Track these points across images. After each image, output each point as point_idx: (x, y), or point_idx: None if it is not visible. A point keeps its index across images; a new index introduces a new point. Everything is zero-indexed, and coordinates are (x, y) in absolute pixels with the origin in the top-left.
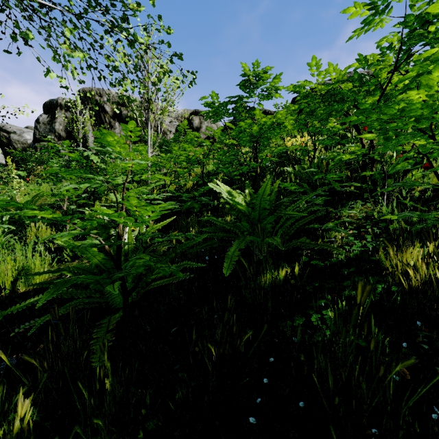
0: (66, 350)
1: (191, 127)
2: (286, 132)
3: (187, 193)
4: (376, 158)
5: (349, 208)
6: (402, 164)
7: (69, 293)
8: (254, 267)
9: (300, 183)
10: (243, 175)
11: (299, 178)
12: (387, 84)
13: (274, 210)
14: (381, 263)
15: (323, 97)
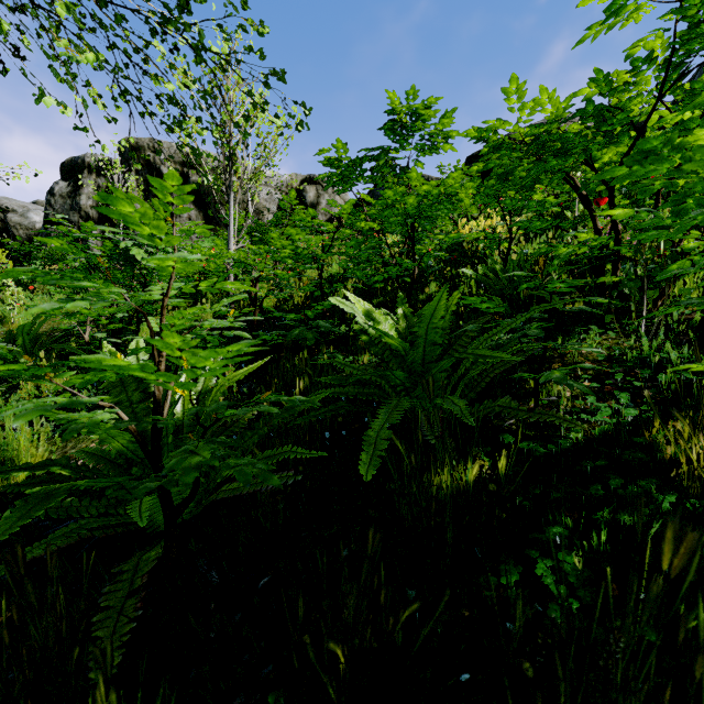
0: (41, 638)
1: (302, 203)
2: (459, 210)
3: (295, 312)
4: (624, 253)
5: (585, 343)
6: (680, 263)
7: (64, 509)
8: (415, 455)
9: (488, 296)
10: (388, 282)
11: (486, 287)
12: (646, 123)
13: (448, 345)
14: (655, 448)
15: (529, 147)
